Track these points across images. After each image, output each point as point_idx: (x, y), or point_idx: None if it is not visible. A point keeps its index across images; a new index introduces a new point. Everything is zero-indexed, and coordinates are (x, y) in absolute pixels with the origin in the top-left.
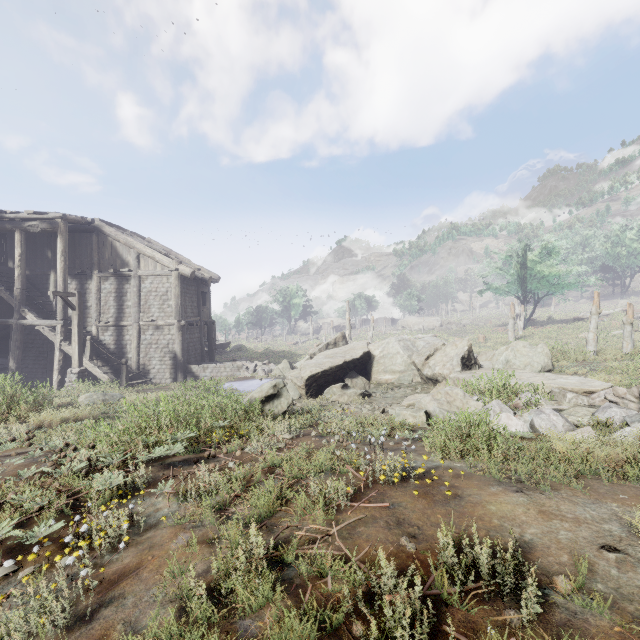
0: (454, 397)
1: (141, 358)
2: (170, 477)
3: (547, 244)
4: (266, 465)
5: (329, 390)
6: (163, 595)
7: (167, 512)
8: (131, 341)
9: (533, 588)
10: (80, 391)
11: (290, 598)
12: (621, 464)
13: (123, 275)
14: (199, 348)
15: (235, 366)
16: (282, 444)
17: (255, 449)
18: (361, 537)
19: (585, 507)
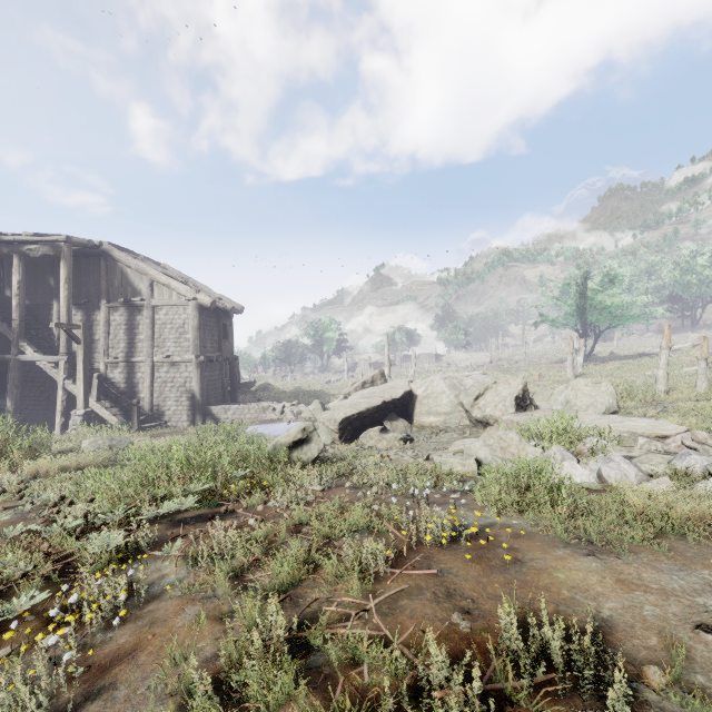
0: (508, 442)
1: (155, 398)
2: (179, 537)
3: (609, 271)
4: (292, 522)
5: (366, 434)
6: (162, 686)
7: (174, 579)
8: (143, 379)
9: (621, 685)
10: (85, 435)
11: (317, 693)
12: (709, 522)
13: (135, 305)
14: (220, 387)
15: (260, 407)
16: (311, 497)
17: (280, 503)
18: (404, 613)
19: (671, 575)
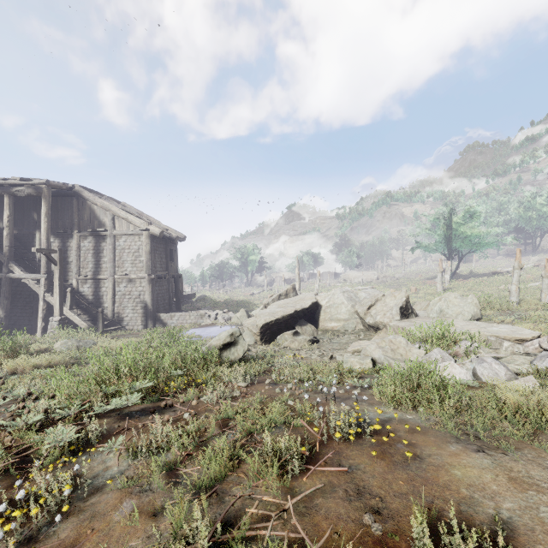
0: (397, 345)
1: (116, 307)
2: (123, 431)
3: (470, 208)
4: (220, 417)
5: (281, 337)
6: None
7: (116, 471)
8: (107, 292)
9: None
10: (60, 337)
11: None
12: None
13: (100, 234)
14: (167, 298)
15: (198, 314)
16: (237, 393)
17: (210, 399)
18: (319, 512)
19: None
